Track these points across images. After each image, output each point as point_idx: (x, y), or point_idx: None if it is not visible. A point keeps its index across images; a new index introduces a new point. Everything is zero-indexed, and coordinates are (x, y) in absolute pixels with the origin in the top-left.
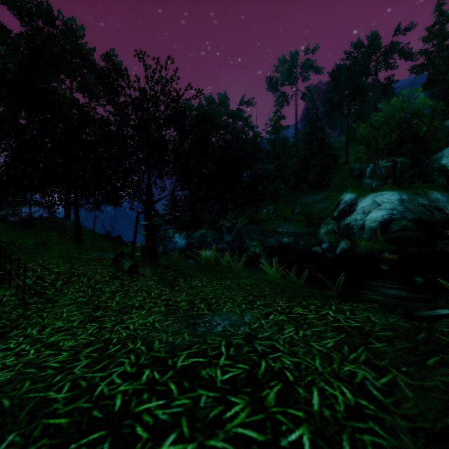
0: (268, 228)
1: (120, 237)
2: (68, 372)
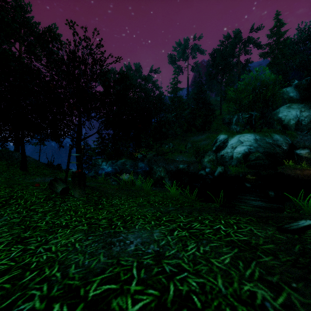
0: (169, 158)
1: (59, 165)
2: None
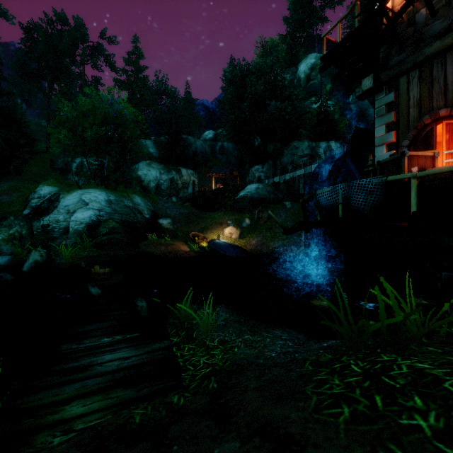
0: None
1: None
2: None
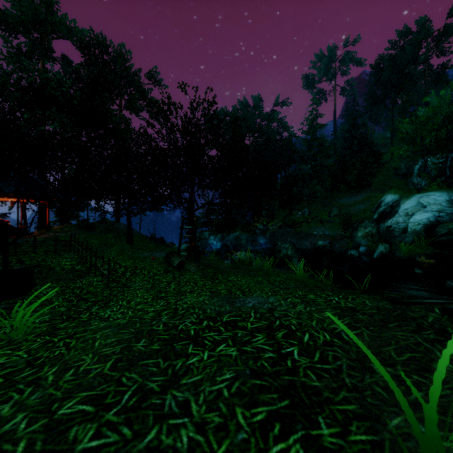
0: (303, 230)
1: (162, 239)
2: (159, 320)
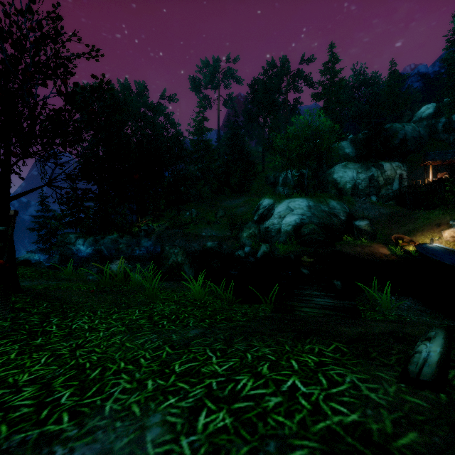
0: (191, 232)
1: None
2: None
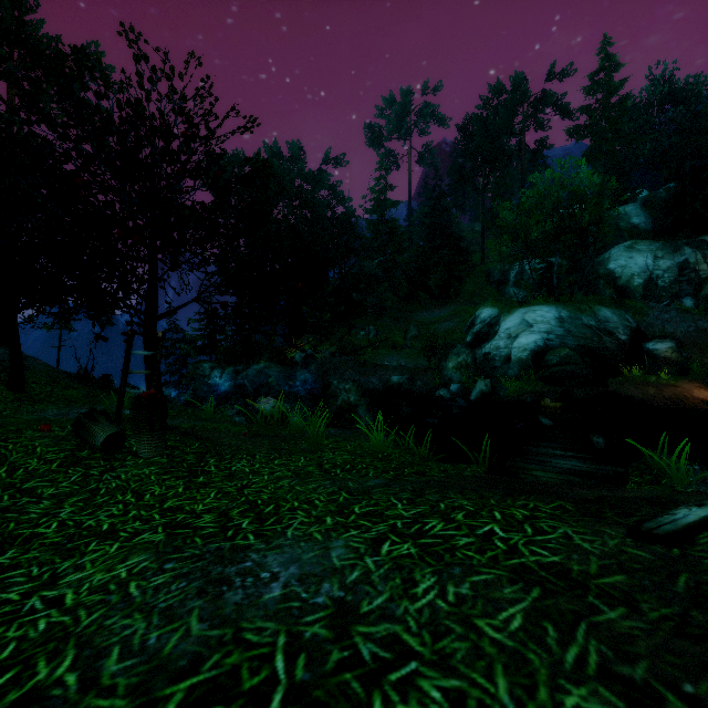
0: (368, 360)
1: (108, 377)
2: None
